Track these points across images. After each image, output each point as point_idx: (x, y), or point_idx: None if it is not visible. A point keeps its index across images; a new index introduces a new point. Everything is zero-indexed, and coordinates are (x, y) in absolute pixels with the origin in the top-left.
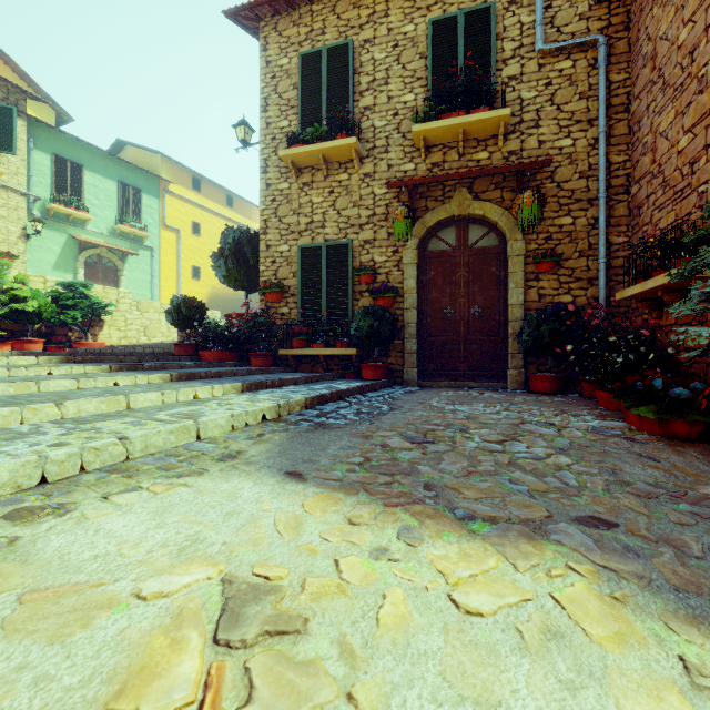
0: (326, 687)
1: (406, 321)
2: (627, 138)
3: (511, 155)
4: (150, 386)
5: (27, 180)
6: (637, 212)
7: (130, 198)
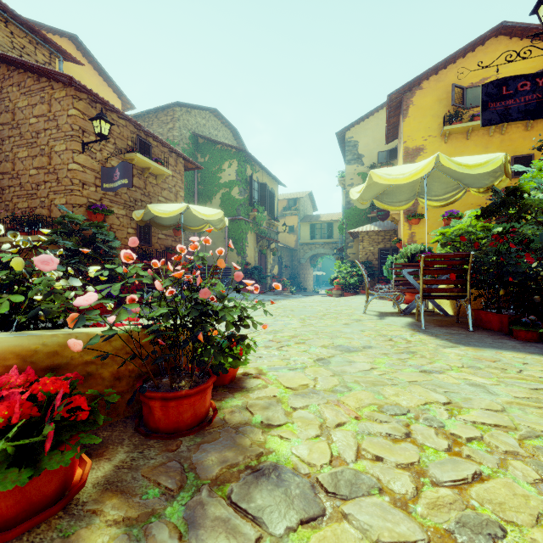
0: None
1: None
2: None
3: None
4: None
5: None
6: (1, 191)
7: None
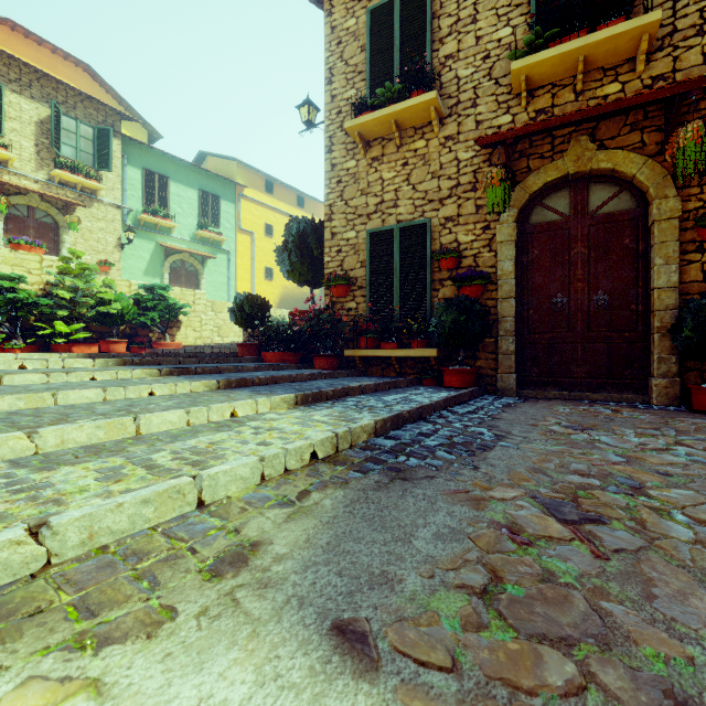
0: None
1: (500, 314)
2: None
3: (657, 81)
4: (186, 398)
5: (122, 194)
6: None
7: (209, 204)
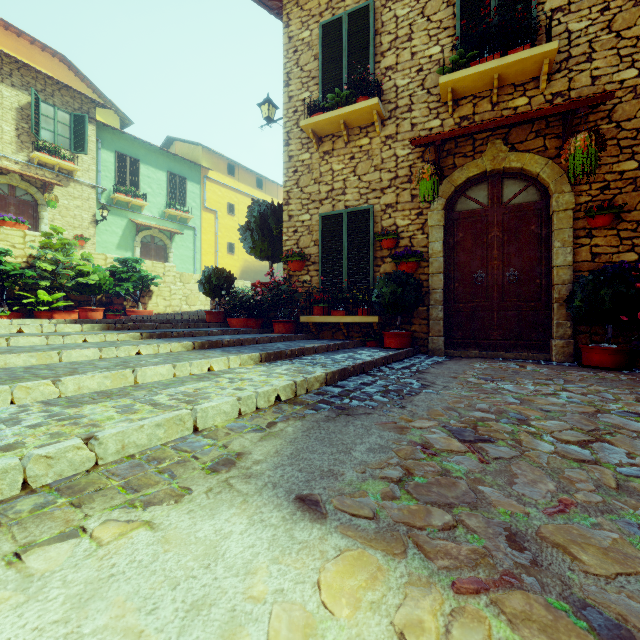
0: None
1: (431, 286)
2: None
3: (556, 97)
4: (169, 356)
5: (96, 175)
6: None
7: (176, 185)
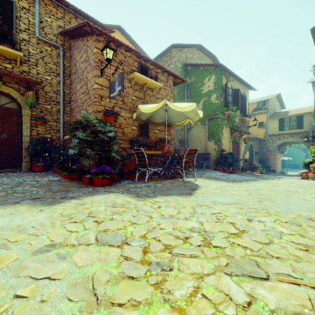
0: None
1: None
2: (70, 85)
3: (24, 72)
4: None
5: None
6: (72, 111)
7: None
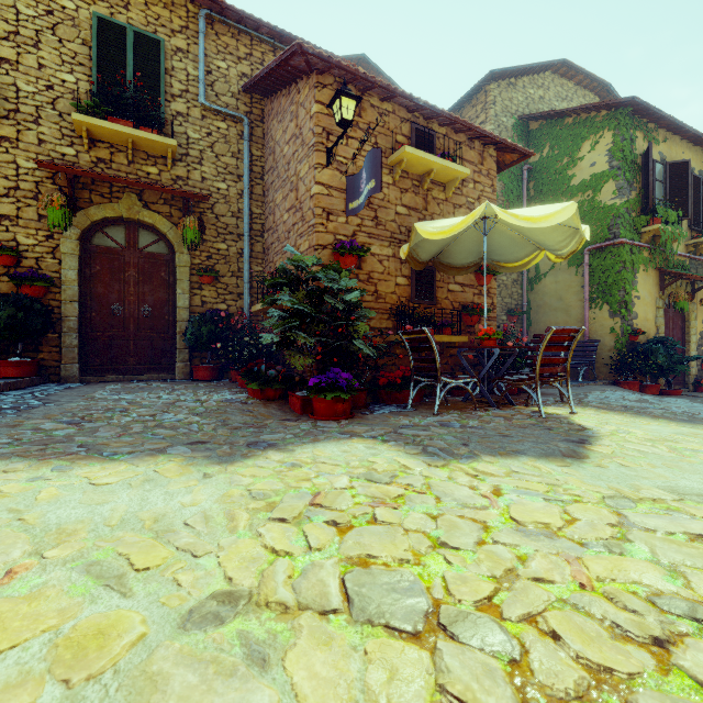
0: (2, 521)
1: (65, 313)
2: (262, 198)
3: (180, 180)
4: None
5: None
6: (267, 252)
7: None
